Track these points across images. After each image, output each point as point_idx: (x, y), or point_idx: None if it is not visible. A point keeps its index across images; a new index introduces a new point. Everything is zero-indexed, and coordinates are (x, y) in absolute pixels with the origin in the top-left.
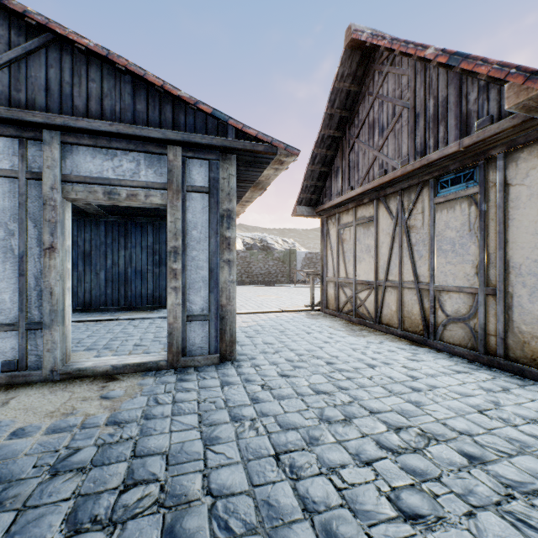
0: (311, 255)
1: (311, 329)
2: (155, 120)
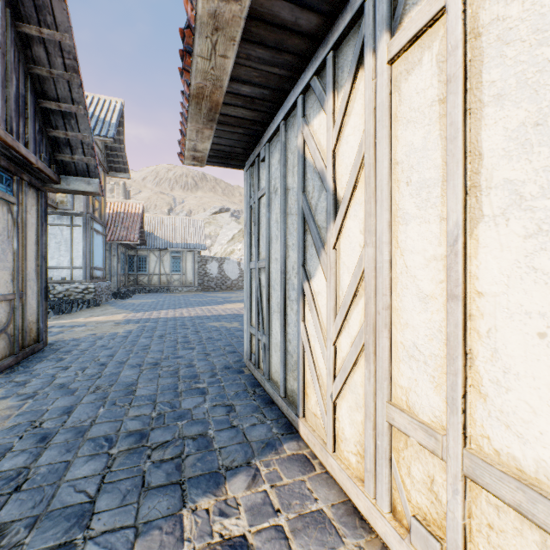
0: None
1: (50, 446)
2: None
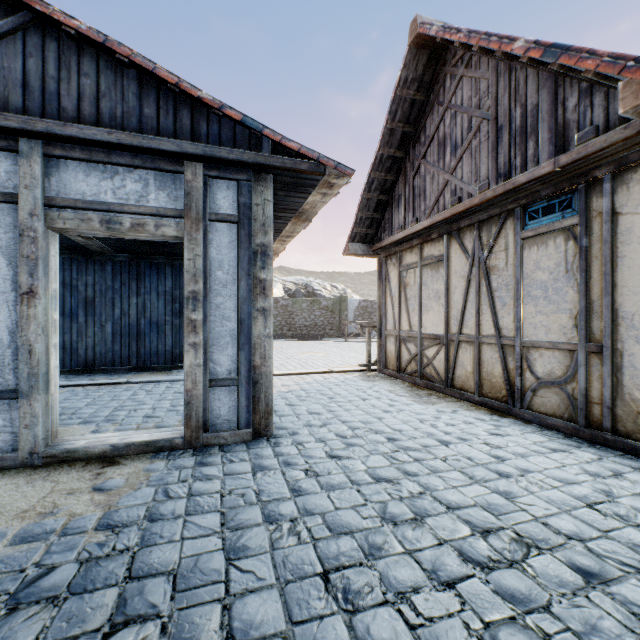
0: (365, 303)
1: (367, 395)
2: (169, 128)
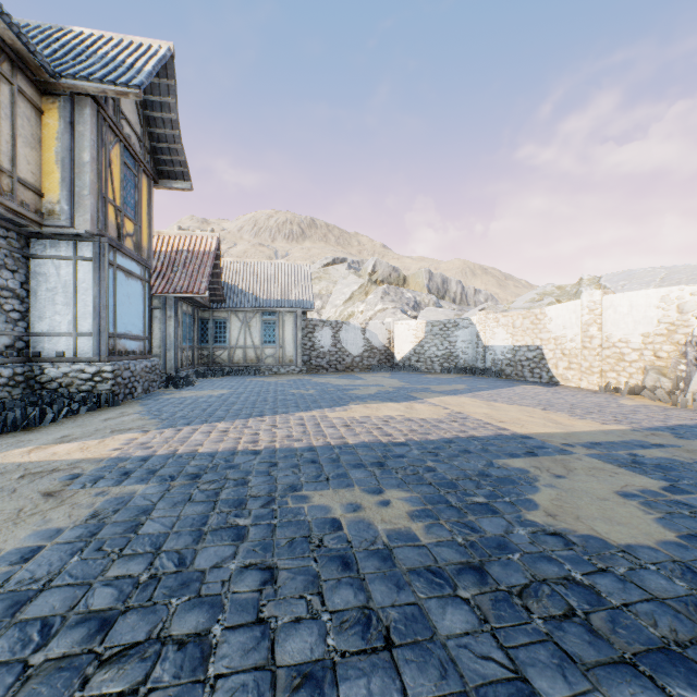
0: None
1: None
2: None
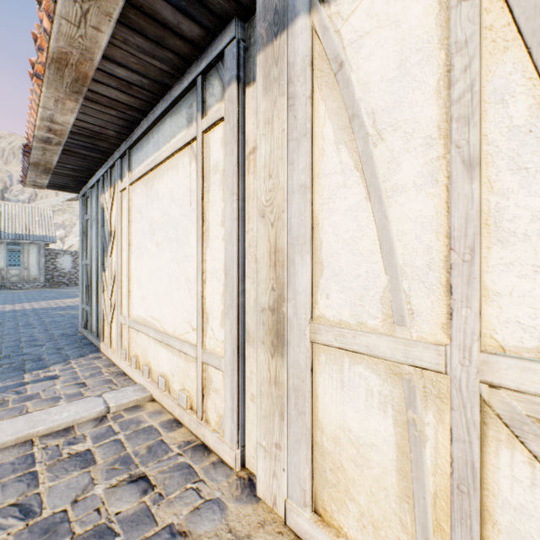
0: None
1: None
2: None
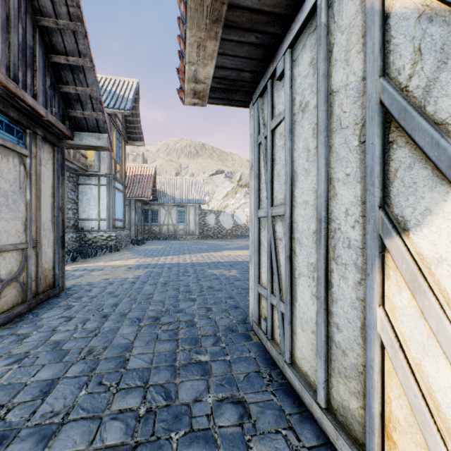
0: None
1: None
2: None
